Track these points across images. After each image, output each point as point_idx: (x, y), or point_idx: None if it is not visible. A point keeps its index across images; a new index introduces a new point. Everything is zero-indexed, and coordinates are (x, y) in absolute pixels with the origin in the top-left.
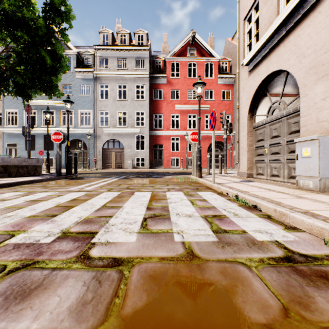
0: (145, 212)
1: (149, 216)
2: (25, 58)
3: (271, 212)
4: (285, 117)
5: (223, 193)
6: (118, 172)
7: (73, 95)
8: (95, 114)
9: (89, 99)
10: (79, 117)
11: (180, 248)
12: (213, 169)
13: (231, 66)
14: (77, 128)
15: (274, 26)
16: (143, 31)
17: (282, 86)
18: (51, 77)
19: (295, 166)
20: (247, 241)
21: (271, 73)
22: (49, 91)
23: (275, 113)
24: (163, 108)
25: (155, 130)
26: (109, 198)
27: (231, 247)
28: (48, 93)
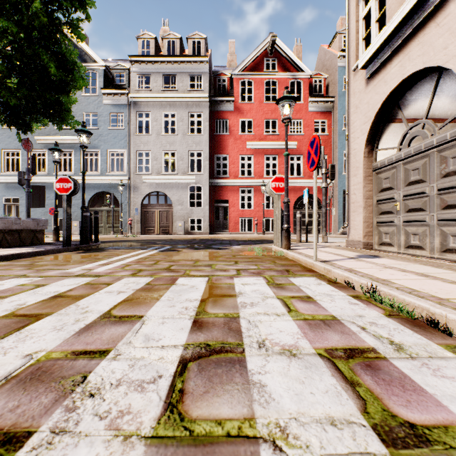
0: (188, 337)
1: (196, 351)
2: (18, 65)
3: None
4: (435, 148)
5: (337, 280)
6: (162, 240)
7: (99, 128)
8: (130, 155)
9: (122, 134)
10: (108, 160)
11: None
12: (315, 236)
13: (328, 85)
14: (105, 175)
15: None
16: (199, 34)
17: (430, 96)
18: (60, 97)
19: (455, 232)
20: None
21: (409, 75)
22: (58, 119)
23: (414, 143)
24: (228, 147)
25: (217, 178)
26: (126, 292)
27: None
28: (56, 121)
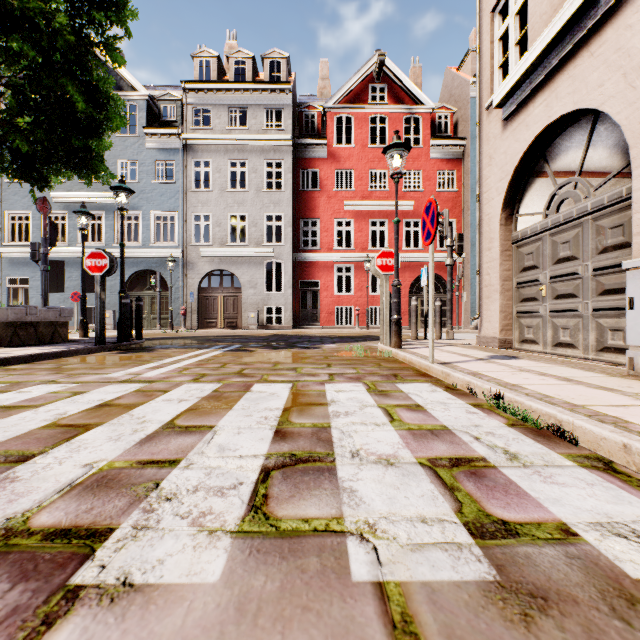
0: (270, 447)
1: (279, 460)
2: (33, 99)
3: (612, 450)
4: (590, 215)
5: (457, 386)
6: (228, 337)
7: (140, 181)
8: (184, 219)
9: (171, 189)
10: (152, 226)
11: (372, 626)
12: (431, 331)
13: (457, 123)
14: (148, 247)
15: (567, 11)
16: (279, 52)
17: (583, 146)
18: (90, 141)
19: (615, 325)
20: (596, 582)
21: (556, 119)
22: (86, 170)
23: (564, 208)
24: (319, 208)
25: (304, 251)
26: (189, 400)
27: (555, 621)
28: (83, 173)
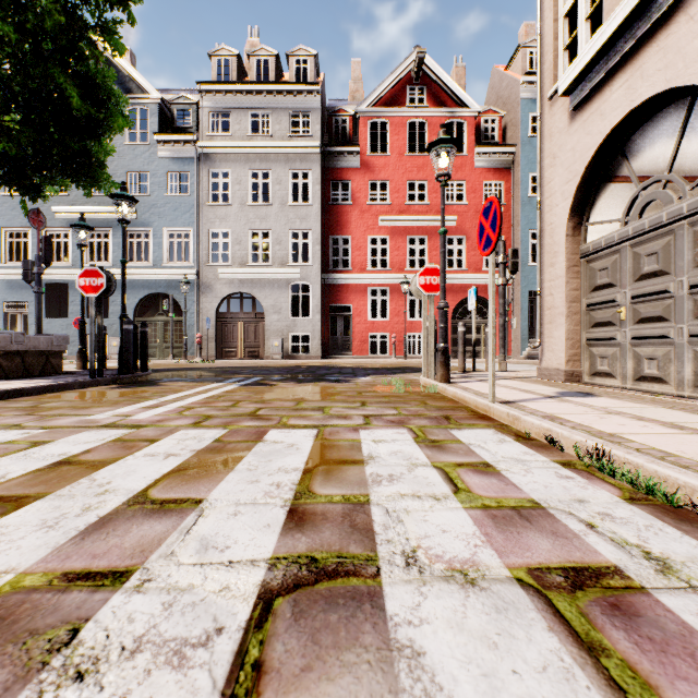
0: (278, 543)
1: (290, 573)
2: (21, 94)
3: None
4: (686, 219)
5: (531, 434)
6: (248, 368)
7: (151, 194)
8: (200, 237)
9: (186, 203)
10: (164, 244)
11: None
12: (492, 362)
13: (505, 128)
14: (160, 268)
15: None
16: (306, 50)
17: (676, 136)
18: (88, 144)
19: None
20: None
21: (641, 103)
22: (85, 178)
23: (649, 212)
24: (351, 223)
25: (334, 272)
26: (179, 455)
27: None
28: (81, 182)
